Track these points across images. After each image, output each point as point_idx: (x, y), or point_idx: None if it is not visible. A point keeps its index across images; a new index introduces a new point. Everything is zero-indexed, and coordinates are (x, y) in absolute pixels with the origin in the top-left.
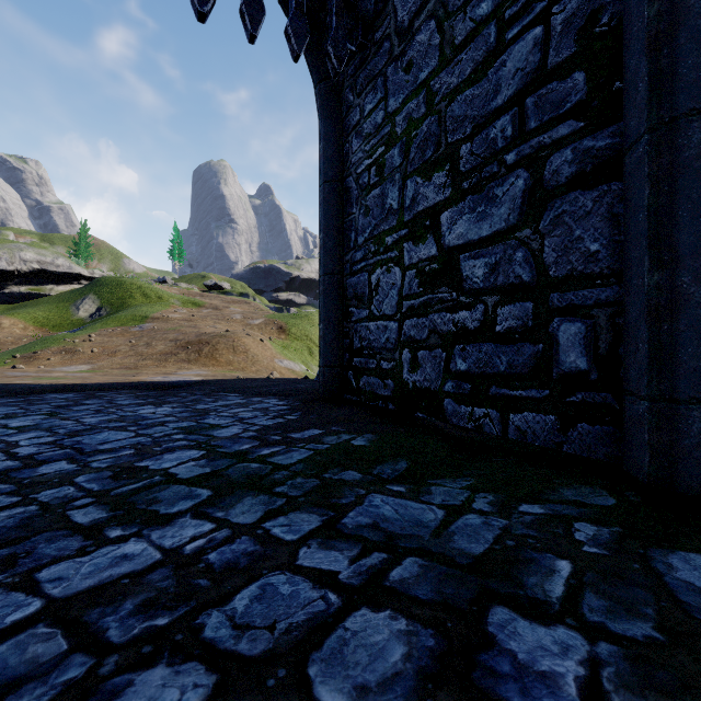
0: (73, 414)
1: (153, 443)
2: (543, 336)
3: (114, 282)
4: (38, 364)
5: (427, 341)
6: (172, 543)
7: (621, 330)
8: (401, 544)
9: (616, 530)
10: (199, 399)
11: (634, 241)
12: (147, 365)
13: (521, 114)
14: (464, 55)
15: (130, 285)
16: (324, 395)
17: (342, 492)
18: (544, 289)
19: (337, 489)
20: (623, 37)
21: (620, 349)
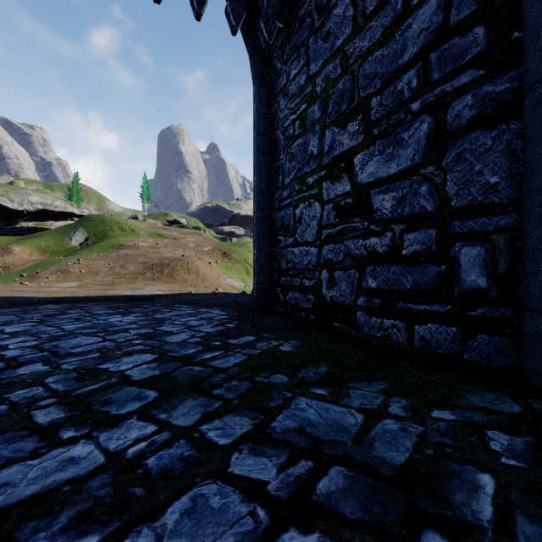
0: (57, 322)
1: (116, 347)
2: (446, 259)
3: (98, 218)
4: (40, 281)
5: (342, 263)
6: (116, 446)
7: (520, 252)
8: (326, 451)
9: (528, 440)
10: (158, 309)
11: (535, 172)
12: (121, 282)
13: (426, 68)
14: (375, 22)
15: (110, 221)
16: (257, 307)
17: (271, 395)
18: (447, 218)
19: (267, 391)
20: None
21: (518, 270)
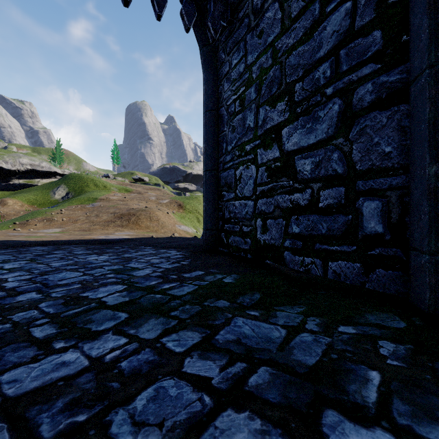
0: (46, 260)
1: (94, 280)
2: (352, 210)
3: (77, 177)
4: (29, 228)
5: (273, 213)
6: (97, 353)
7: (407, 205)
8: (256, 356)
9: (409, 347)
10: (126, 250)
11: (418, 144)
12: (96, 228)
13: (337, 61)
14: (298, 24)
15: (87, 179)
16: (206, 248)
17: (216, 315)
18: (353, 178)
19: (213, 313)
20: (409, 4)
21: (406, 219)
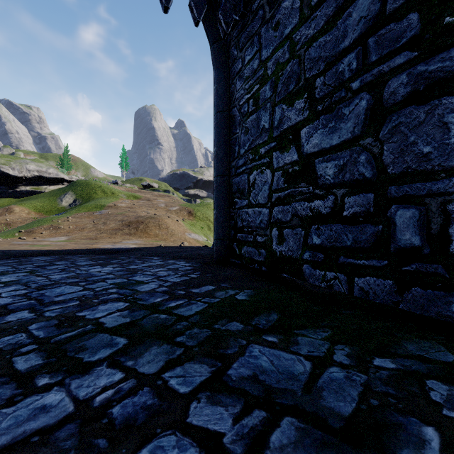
0: (46, 272)
1: (94, 295)
2: (383, 219)
3: (84, 183)
4: (35, 236)
5: (290, 222)
6: (86, 394)
7: (451, 214)
8: (278, 401)
9: None
10: (132, 261)
11: None
12: (103, 237)
13: (364, 51)
14: (319, 12)
15: (94, 185)
16: (217, 259)
17: (228, 342)
18: (383, 183)
19: (224, 339)
20: None
21: (450, 230)
